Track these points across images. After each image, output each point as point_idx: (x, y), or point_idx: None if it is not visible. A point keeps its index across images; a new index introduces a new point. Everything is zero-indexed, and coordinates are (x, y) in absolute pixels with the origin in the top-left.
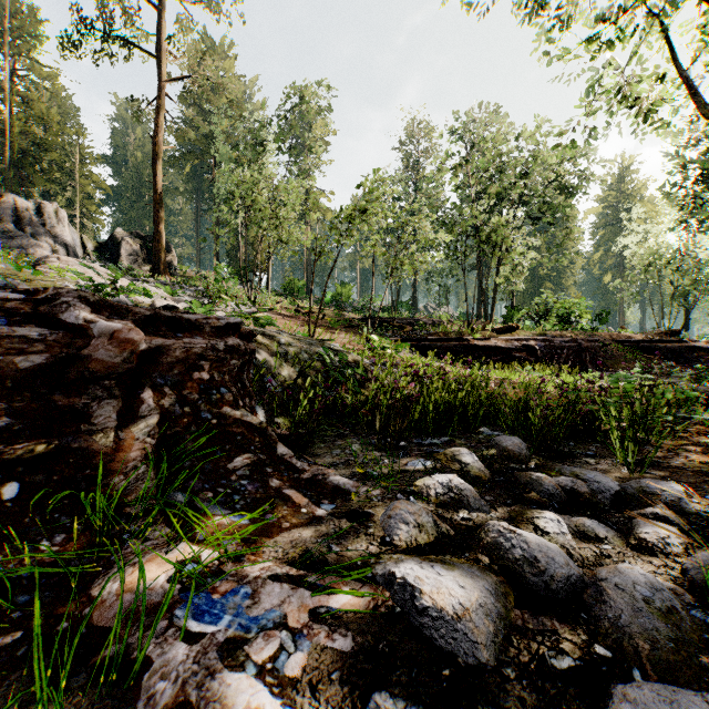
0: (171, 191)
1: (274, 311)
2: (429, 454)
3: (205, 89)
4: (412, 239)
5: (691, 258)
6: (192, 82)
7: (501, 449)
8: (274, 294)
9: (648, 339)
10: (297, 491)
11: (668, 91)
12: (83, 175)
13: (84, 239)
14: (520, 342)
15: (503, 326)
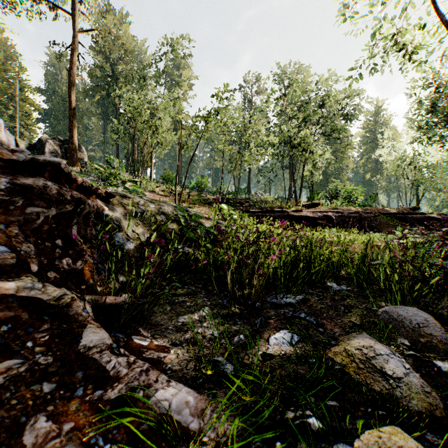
0: (86, 113)
1: (153, 192)
2: (290, 321)
3: (106, 38)
4: (250, 139)
5: (423, 162)
6: (97, 33)
7: (409, 330)
8: (155, 182)
9: (402, 212)
10: (80, 447)
11: (424, 40)
12: (22, 99)
13: (18, 141)
14: (322, 213)
15: (310, 203)
